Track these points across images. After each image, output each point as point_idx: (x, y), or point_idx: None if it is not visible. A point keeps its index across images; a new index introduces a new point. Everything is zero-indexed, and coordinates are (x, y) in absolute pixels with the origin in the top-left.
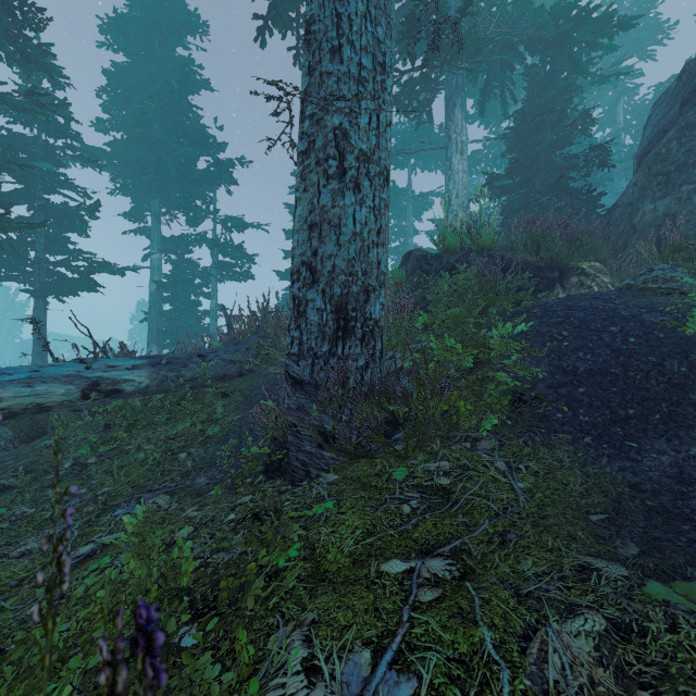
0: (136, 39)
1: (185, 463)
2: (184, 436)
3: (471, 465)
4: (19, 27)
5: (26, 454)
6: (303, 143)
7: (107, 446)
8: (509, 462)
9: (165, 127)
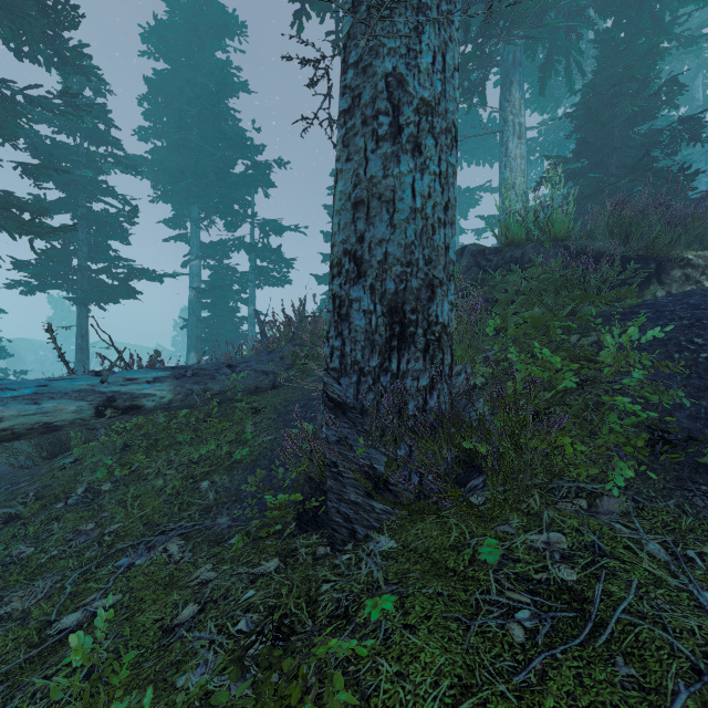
0: (176, 45)
1: (206, 495)
2: (208, 460)
3: (605, 548)
4: (53, 27)
5: (42, 474)
6: (346, 99)
7: (122, 471)
8: (667, 544)
9: (204, 132)
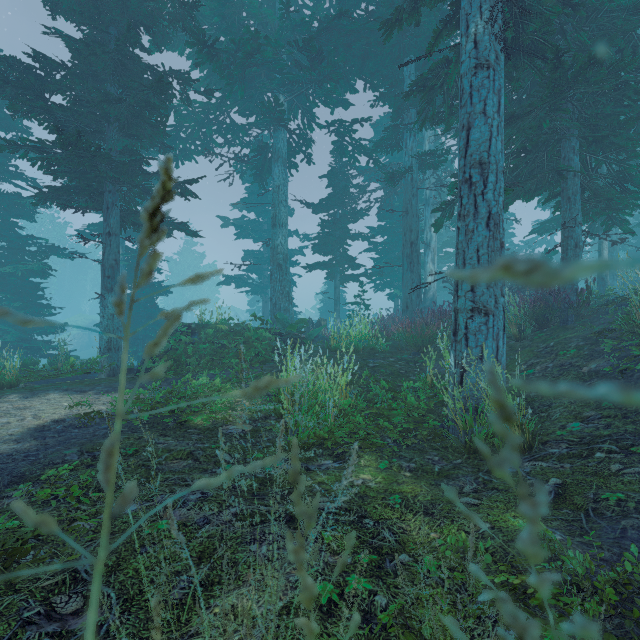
0: None
1: None
2: None
3: None
4: None
5: None
6: None
7: None
8: None
9: None
